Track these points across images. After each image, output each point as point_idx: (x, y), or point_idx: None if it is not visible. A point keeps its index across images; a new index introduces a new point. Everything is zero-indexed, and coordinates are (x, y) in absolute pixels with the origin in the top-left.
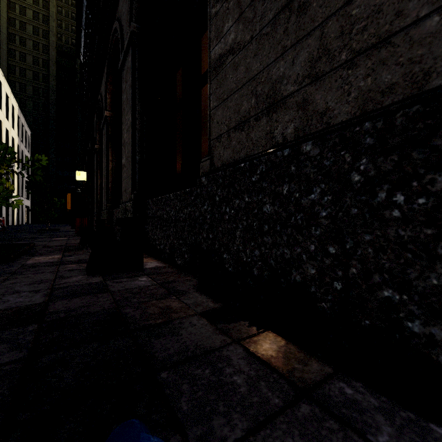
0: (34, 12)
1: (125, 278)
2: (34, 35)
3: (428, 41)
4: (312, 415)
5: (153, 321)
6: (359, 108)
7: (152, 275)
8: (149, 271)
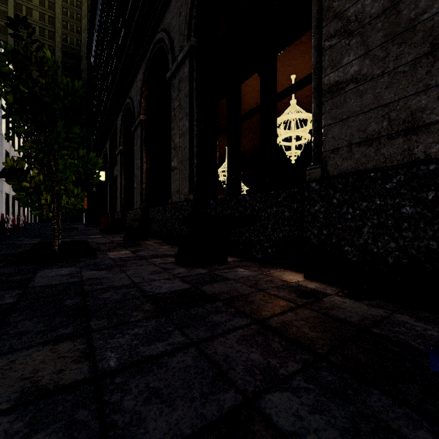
0: (41, 13)
1: (225, 269)
2: (40, 36)
3: None
4: None
5: (307, 299)
6: None
7: (244, 267)
8: (234, 263)
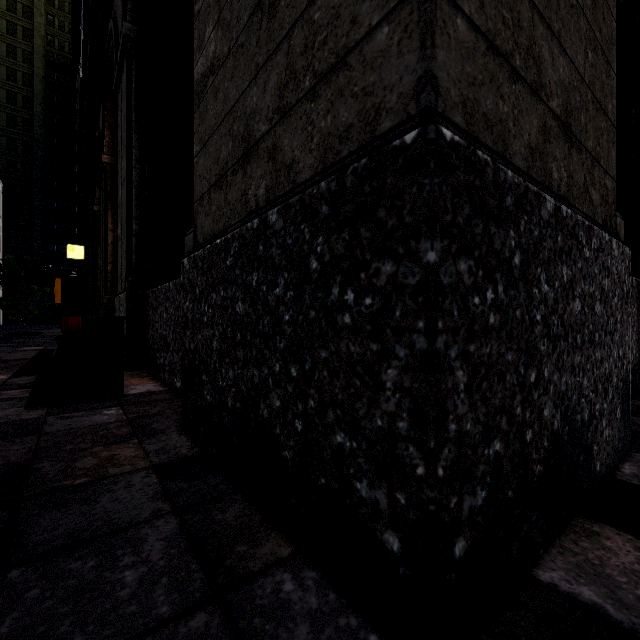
0: None
1: (82, 411)
2: (8, 35)
3: (379, 62)
4: (202, 631)
5: (71, 481)
6: (321, 160)
7: (128, 406)
8: (130, 398)
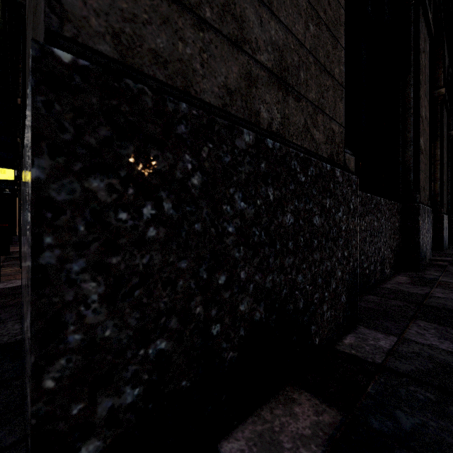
0: None
1: None
2: None
3: None
4: None
5: None
6: None
7: None
8: (2, 291)
